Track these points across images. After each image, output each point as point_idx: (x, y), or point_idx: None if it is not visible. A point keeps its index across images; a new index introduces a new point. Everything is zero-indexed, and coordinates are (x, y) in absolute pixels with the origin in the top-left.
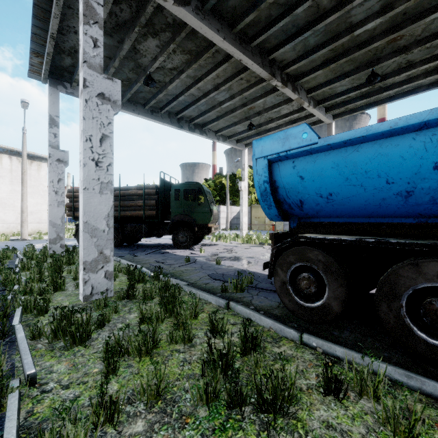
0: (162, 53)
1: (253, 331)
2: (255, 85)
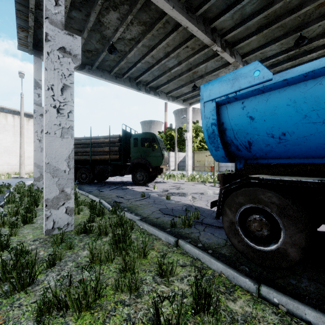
0: (122, 24)
1: (206, 286)
2: (199, 51)
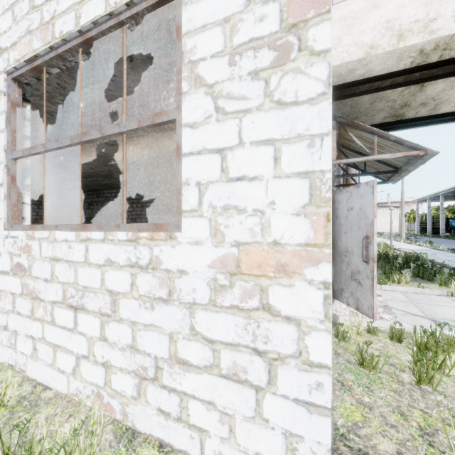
0: None
1: None
2: None
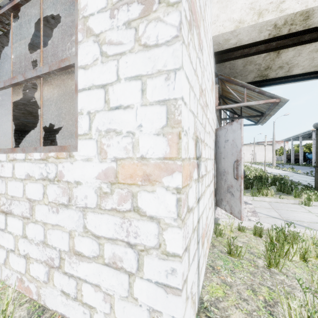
0: None
1: None
2: None
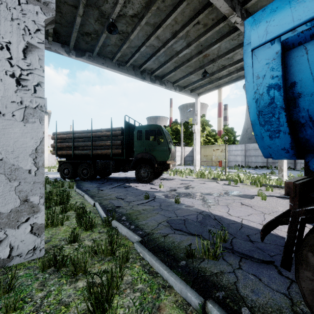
0: None
1: None
2: (212, 28)
